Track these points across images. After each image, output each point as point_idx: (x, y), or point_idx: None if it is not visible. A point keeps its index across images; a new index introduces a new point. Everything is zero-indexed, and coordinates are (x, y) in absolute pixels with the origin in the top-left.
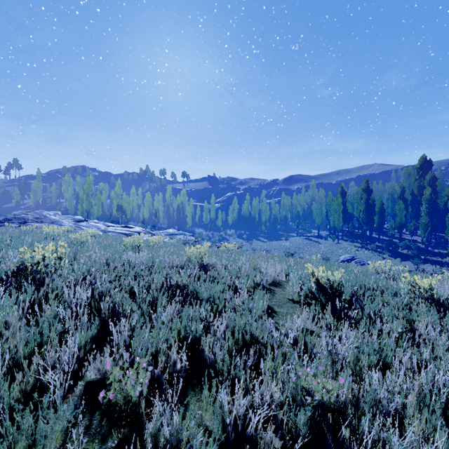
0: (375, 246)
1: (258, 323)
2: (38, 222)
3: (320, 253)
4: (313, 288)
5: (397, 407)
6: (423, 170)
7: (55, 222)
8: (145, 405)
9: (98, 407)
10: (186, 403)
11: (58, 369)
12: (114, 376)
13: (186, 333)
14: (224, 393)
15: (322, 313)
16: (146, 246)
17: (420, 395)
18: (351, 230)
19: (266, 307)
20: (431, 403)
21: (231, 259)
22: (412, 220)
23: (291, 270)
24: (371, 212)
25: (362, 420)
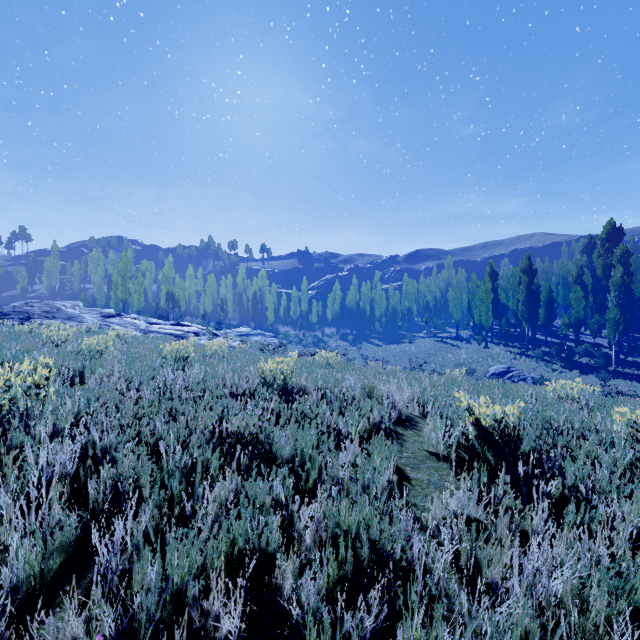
0: (541, 353)
1: (384, 521)
2: (49, 318)
3: (461, 363)
4: (469, 433)
5: None
6: (610, 241)
7: (74, 317)
8: None
9: None
10: None
11: None
12: None
13: (247, 544)
14: None
15: (489, 480)
16: (200, 356)
17: None
18: (504, 329)
19: (395, 479)
20: None
21: (331, 379)
22: (594, 315)
23: (427, 397)
24: (535, 303)
25: None
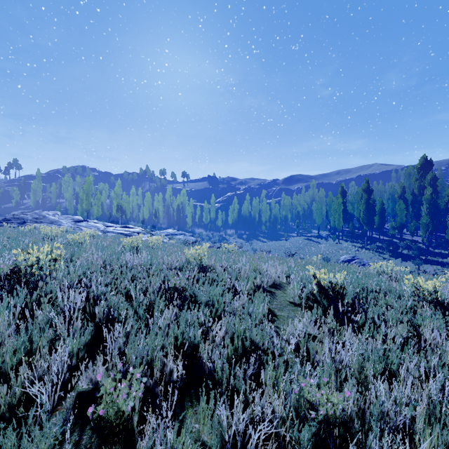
0: (376, 246)
1: (258, 329)
2: (38, 222)
3: (321, 253)
4: (315, 291)
5: (405, 420)
6: (423, 170)
7: (54, 222)
8: (139, 417)
9: (89, 421)
10: (183, 416)
11: (48, 379)
12: (106, 388)
13: (184, 339)
14: (223, 408)
15: (324, 316)
16: (145, 247)
17: (429, 407)
18: (351, 230)
19: (266, 311)
20: (443, 417)
21: (230, 260)
22: (413, 220)
23: (292, 271)
24: (371, 213)
25: (370, 437)
